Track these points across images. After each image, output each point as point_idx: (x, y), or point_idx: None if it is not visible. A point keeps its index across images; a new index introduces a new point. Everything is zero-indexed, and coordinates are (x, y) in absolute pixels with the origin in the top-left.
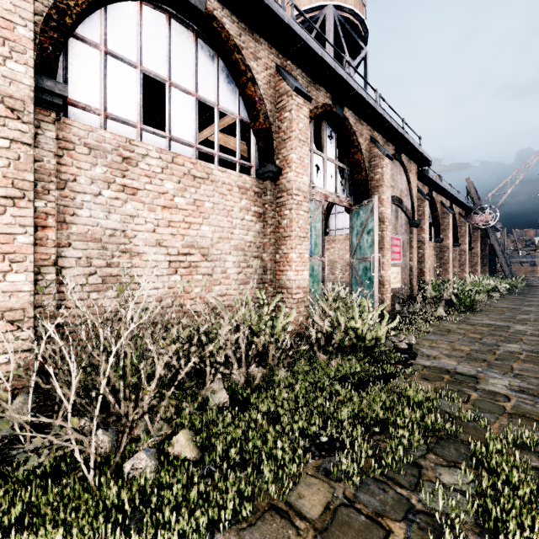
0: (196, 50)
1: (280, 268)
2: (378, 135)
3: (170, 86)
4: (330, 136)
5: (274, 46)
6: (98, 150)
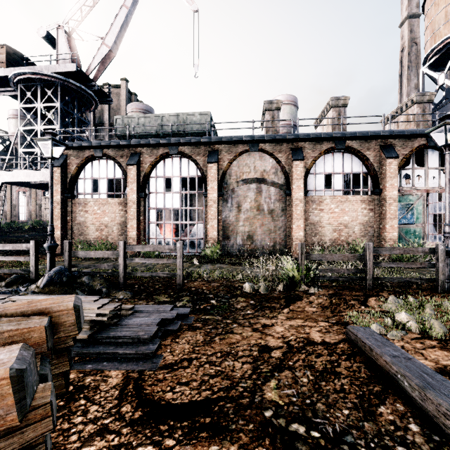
0: (343, 157)
1: (381, 231)
2: None
3: (333, 174)
4: (432, 154)
5: (379, 139)
6: (314, 201)
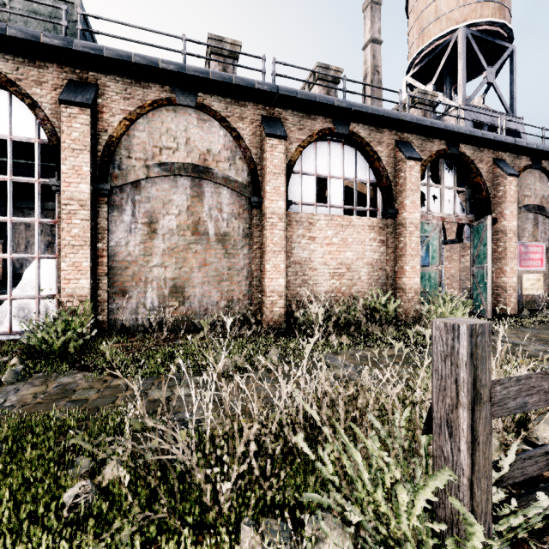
0: (343, 152)
1: (397, 276)
2: (504, 153)
3: (329, 178)
4: (448, 168)
5: (393, 130)
6: (300, 222)
